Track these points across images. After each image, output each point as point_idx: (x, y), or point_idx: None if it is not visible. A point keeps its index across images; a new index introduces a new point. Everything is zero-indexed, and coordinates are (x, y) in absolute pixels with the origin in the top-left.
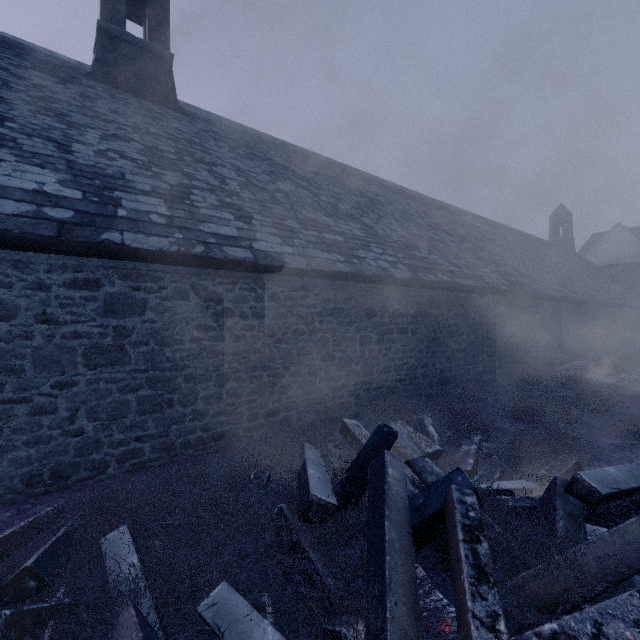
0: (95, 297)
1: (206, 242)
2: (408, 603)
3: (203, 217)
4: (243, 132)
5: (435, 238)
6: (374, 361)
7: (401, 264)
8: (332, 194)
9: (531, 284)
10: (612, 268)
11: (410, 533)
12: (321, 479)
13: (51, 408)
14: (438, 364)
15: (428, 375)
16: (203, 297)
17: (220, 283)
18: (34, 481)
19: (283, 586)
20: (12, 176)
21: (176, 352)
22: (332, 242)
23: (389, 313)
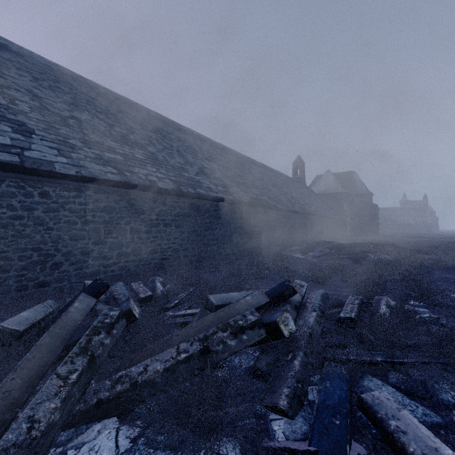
0: None
1: None
2: (28, 378)
3: None
4: (56, 69)
5: (206, 166)
6: (143, 245)
7: (169, 180)
8: (127, 127)
9: (266, 200)
10: (325, 195)
11: (66, 339)
12: (28, 318)
13: None
14: (197, 248)
15: (189, 255)
16: None
17: None
18: None
19: None
20: None
21: None
22: (111, 159)
23: (156, 212)
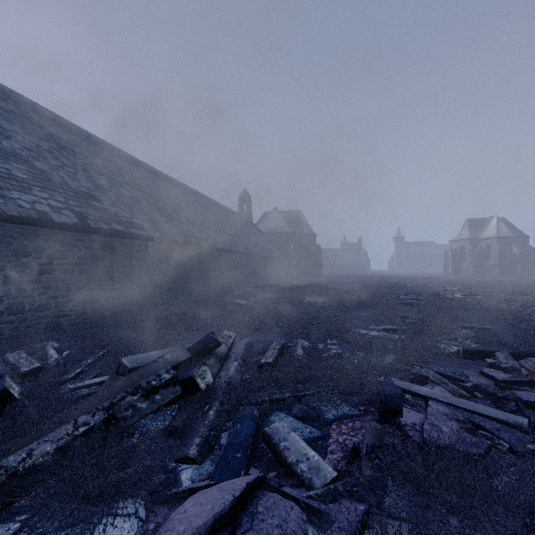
0: None
1: None
2: None
3: None
4: None
5: (127, 194)
6: (26, 300)
7: (69, 210)
8: None
9: (206, 239)
10: (272, 234)
11: None
12: None
13: None
14: (112, 299)
15: (100, 309)
16: None
17: None
18: None
19: None
20: None
21: None
22: None
23: (49, 254)
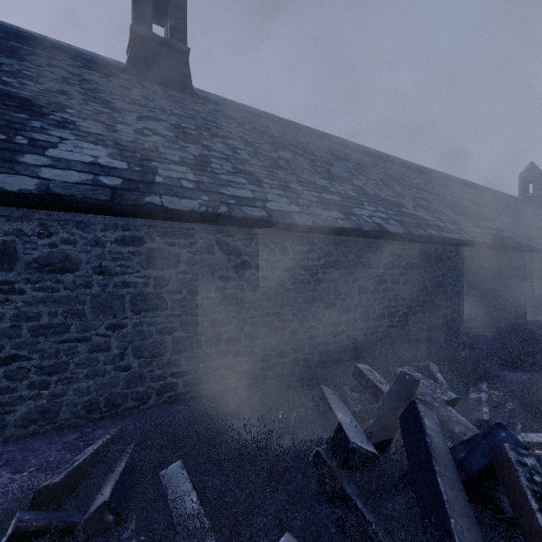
0: (139, 252)
1: (228, 203)
2: None
3: (223, 182)
4: (245, 111)
5: (418, 196)
6: (370, 309)
7: (393, 220)
8: (324, 160)
9: (512, 237)
10: None
11: (463, 492)
12: (351, 424)
13: (105, 346)
14: (427, 312)
15: (418, 322)
16: (225, 251)
17: (239, 239)
18: (92, 408)
19: (342, 540)
20: (74, 151)
21: (203, 299)
22: (331, 201)
23: (383, 265)
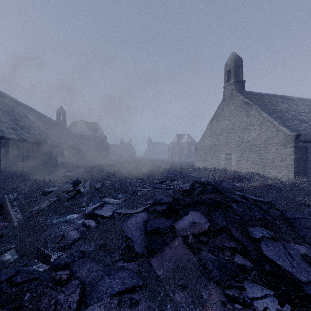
0: None
1: None
2: None
3: None
4: None
5: None
6: None
7: None
8: None
9: (44, 139)
10: (79, 135)
11: None
12: None
13: None
14: None
15: None
16: None
17: None
18: None
19: None
20: None
21: None
22: None
23: None
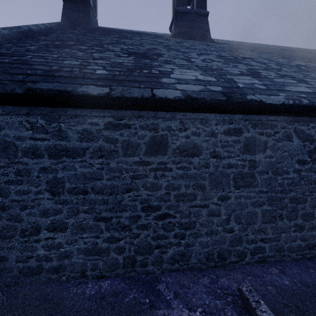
0: (238, 140)
1: (302, 96)
2: None
3: (280, 83)
4: (243, 45)
5: None
6: None
7: None
8: None
9: None
10: None
11: None
12: None
13: (217, 212)
14: None
15: None
16: (301, 138)
17: (312, 127)
18: (209, 258)
19: None
20: (182, 74)
21: (284, 179)
22: None
23: None
